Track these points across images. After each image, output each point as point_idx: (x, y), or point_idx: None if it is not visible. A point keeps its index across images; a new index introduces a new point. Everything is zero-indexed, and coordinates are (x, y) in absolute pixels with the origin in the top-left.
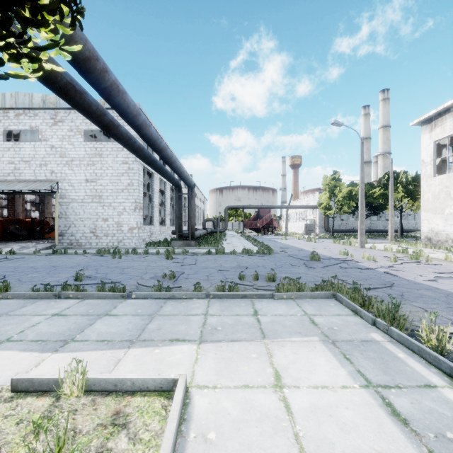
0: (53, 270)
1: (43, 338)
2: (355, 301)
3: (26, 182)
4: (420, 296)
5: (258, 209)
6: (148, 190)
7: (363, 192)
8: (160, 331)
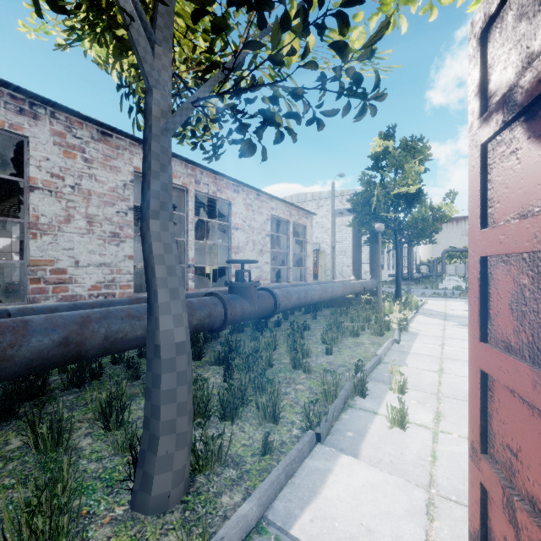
0: None
1: None
2: None
3: None
4: None
5: None
6: None
7: None
8: None
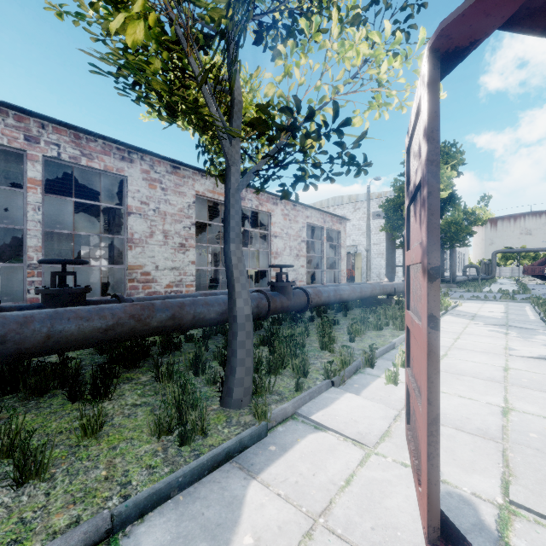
0: None
1: None
2: None
3: None
4: None
5: None
6: None
7: None
8: None
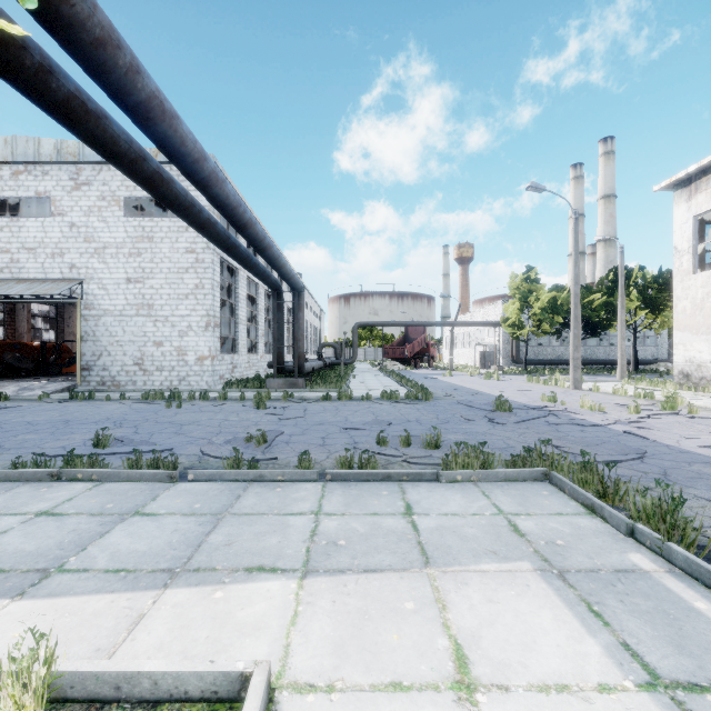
0: (63, 427)
1: (4, 565)
2: (586, 486)
3: (29, 282)
4: (699, 477)
5: (406, 328)
6: (229, 296)
7: (578, 300)
8: (230, 549)
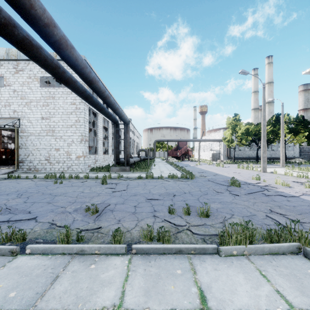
0: None
1: None
2: None
3: None
4: None
5: (178, 143)
6: (94, 126)
7: (265, 128)
8: None
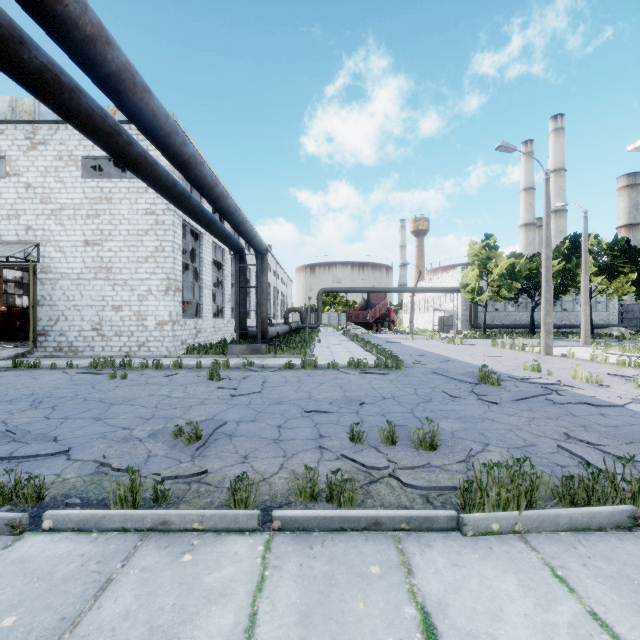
0: None
1: None
2: None
3: None
4: None
5: (368, 294)
6: (193, 260)
7: (550, 263)
8: None
